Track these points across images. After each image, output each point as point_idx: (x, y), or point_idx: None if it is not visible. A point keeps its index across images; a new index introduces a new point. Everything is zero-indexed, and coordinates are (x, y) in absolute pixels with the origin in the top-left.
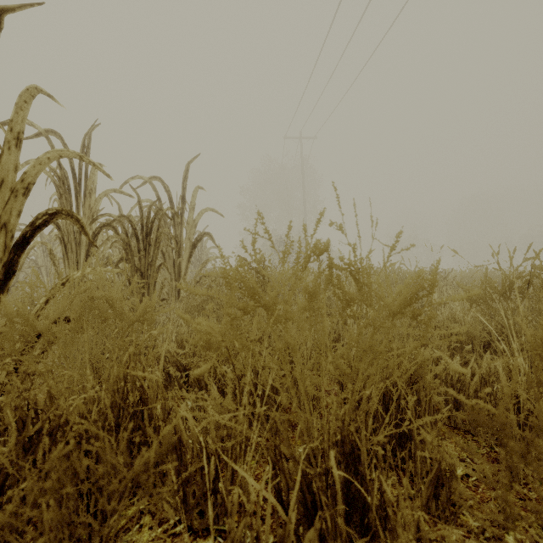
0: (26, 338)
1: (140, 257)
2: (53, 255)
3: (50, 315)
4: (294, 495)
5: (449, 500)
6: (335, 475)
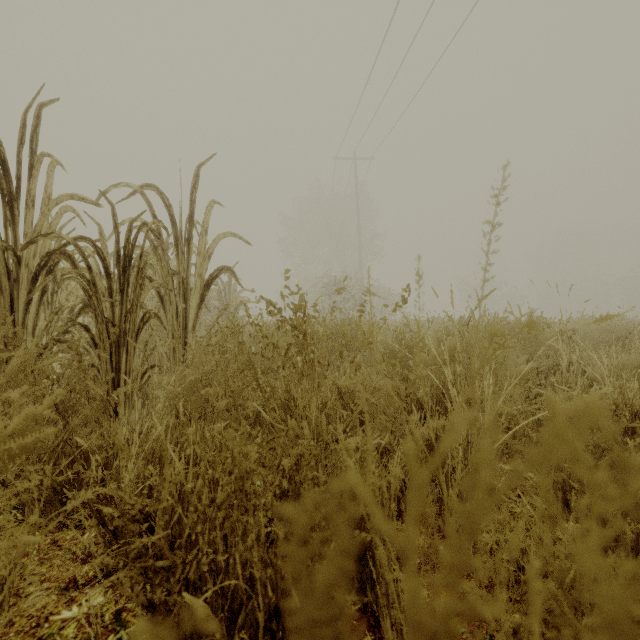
0: None
1: (112, 301)
2: None
3: None
4: None
5: None
6: None
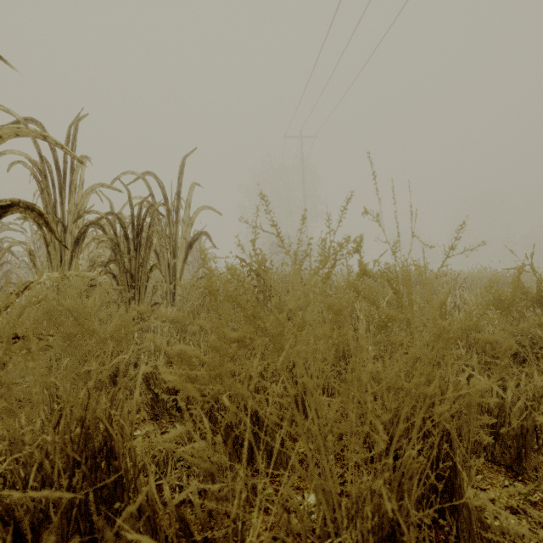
0: None
1: (130, 258)
2: (33, 256)
3: None
4: None
5: None
6: None
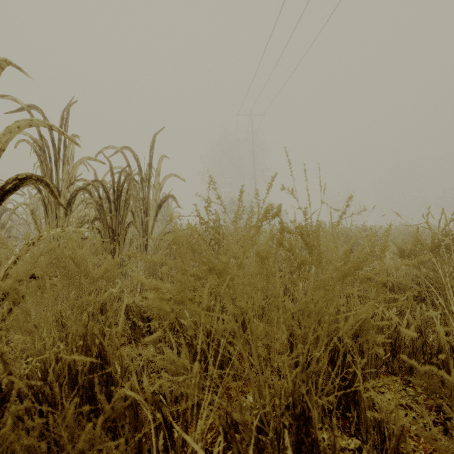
0: None
1: (111, 216)
2: (34, 215)
3: (14, 275)
4: None
5: None
6: None
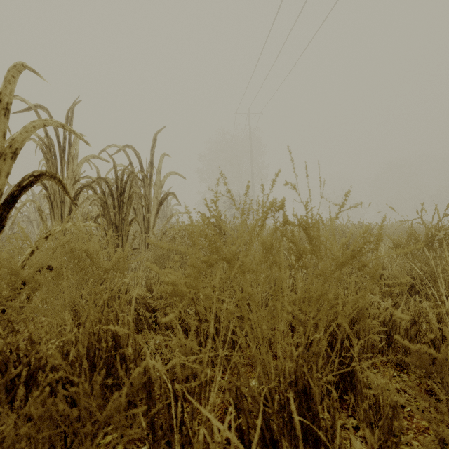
0: (12, 286)
1: (115, 213)
2: (41, 211)
3: (33, 265)
4: (256, 437)
5: (390, 431)
6: (296, 421)
